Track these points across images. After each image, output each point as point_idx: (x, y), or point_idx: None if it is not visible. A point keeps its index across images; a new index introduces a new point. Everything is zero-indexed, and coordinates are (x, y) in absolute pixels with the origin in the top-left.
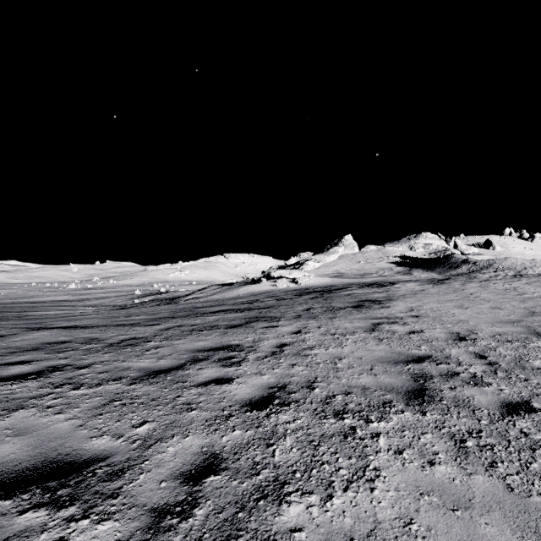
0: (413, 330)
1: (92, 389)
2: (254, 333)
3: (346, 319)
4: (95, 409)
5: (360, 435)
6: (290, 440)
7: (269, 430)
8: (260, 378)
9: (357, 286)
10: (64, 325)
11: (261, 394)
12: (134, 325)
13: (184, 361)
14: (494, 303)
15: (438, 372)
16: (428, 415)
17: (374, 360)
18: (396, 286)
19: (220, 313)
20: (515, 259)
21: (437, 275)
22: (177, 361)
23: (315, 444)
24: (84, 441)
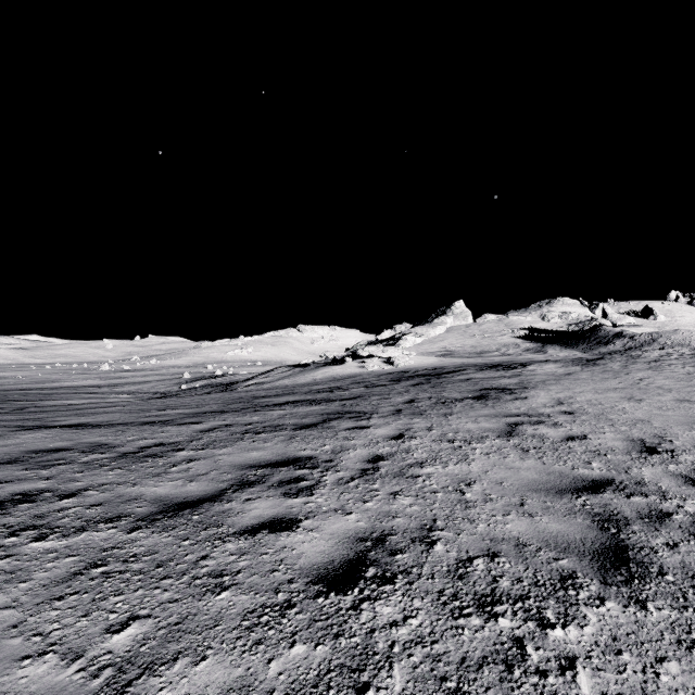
0: (571, 434)
1: (67, 539)
2: (334, 438)
3: (467, 417)
4: (54, 585)
5: (537, 663)
6: (400, 675)
7: (359, 645)
8: (343, 519)
9: (476, 368)
10: (71, 423)
11: (344, 554)
12: (166, 423)
13: (226, 485)
14: (678, 393)
15: (634, 511)
16: (651, 610)
17: (522, 487)
18: (529, 369)
19: (287, 405)
20: (688, 332)
21: (581, 354)
22: (216, 485)
23: (452, 686)
24: (5, 669)
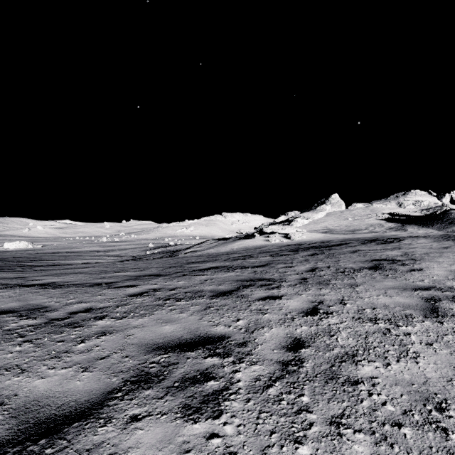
0: None
1: None
2: (247, 310)
3: (375, 289)
4: None
5: None
6: None
7: None
8: None
9: (358, 241)
10: (42, 282)
11: None
12: (109, 285)
13: (119, 381)
14: None
15: None
16: None
17: None
18: (405, 243)
19: (209, 271)
20: None
21: (437, 231)
22: (107, 379)
23: None
24: None
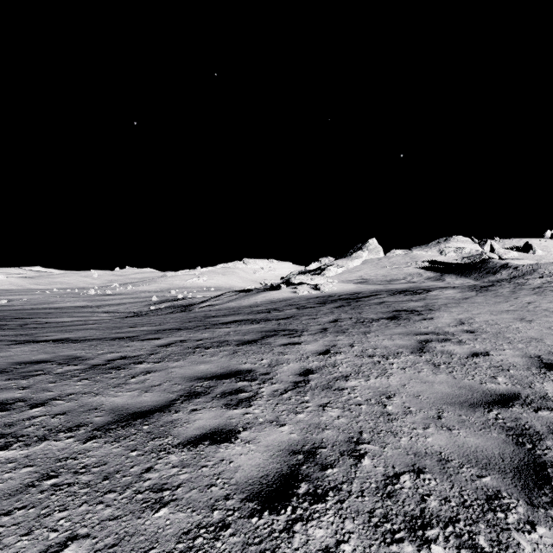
0: (475, 351)
1: (27, 448)
2: (270, 353)
3: (383, 335)
4: (6, 498)
5: None
6: None
7: None
8: (277, 431)
9: (388, 293)
10: (55, 338)
11: (278, 468)
12: (132, 338)
13: (176, 395)
14: None
15: (544, 425)
16: None
17: (437, 400)
18: (432, 294)
19: (233, 324)
20: None
21: (473, 282)
22: (167, 395)
23: None
24: None
